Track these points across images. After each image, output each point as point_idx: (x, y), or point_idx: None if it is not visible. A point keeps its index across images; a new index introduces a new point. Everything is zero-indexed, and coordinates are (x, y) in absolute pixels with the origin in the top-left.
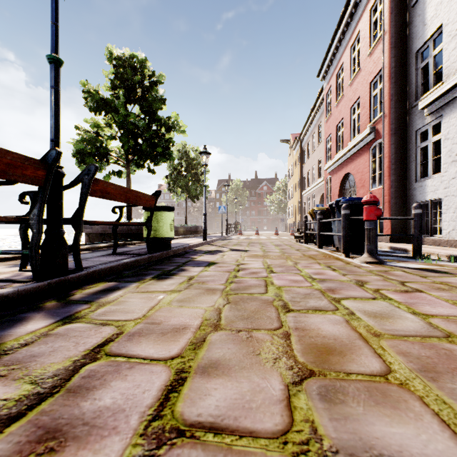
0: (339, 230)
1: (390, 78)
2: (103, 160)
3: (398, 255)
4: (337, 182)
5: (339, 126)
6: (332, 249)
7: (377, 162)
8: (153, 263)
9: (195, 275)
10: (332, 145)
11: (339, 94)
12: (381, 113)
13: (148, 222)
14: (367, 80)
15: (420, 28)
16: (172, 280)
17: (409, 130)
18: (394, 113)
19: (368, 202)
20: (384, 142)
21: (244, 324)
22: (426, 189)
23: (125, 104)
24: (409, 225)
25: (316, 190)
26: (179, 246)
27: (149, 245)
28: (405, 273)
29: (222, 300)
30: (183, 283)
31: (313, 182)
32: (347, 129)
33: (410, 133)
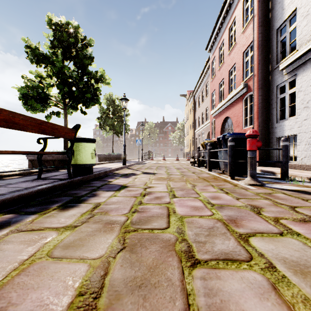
0: (225, 157)
1: (258, 48)
2: (44, 103)
3: (270, 177)
4: (219, 123)
5: (221, 84)
6: (219, 172)
7: (248, 108)
8: (71, 188)
9: (102, 201)
10: (216, 97)
11: (221, 62)
12: (252, 73)
13: (68, 151)
14: (241, 50)
15: (280, 12)
16: (75, 210)
17: (271, 85)
18: (261, 73)
19: (251, 135)
20: (254, 94)
21: (133, 306)
22: (284, 128)
23: (62, 60)
24: (271, 153)
25: (204, 129)
26: (101, 170)
27: (70, 171)
28: (287, 196)
29: (116, 244)
30: (84, 214)
31: (202, 123)
32: (226, 86)
33: (272, 88)
